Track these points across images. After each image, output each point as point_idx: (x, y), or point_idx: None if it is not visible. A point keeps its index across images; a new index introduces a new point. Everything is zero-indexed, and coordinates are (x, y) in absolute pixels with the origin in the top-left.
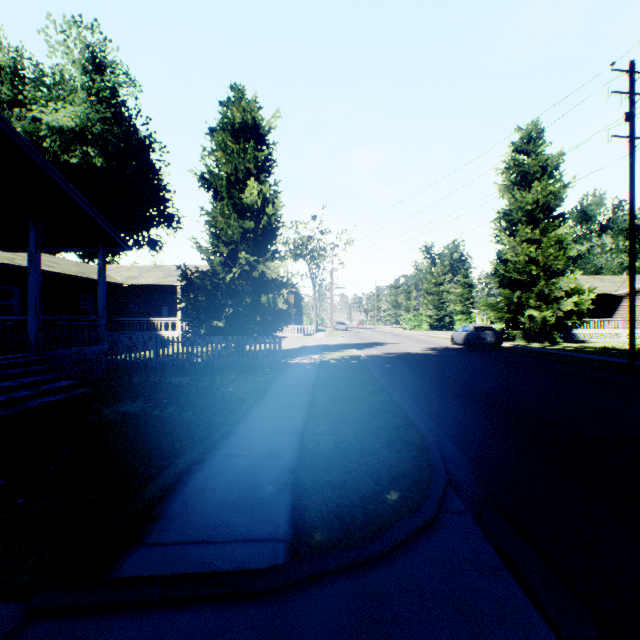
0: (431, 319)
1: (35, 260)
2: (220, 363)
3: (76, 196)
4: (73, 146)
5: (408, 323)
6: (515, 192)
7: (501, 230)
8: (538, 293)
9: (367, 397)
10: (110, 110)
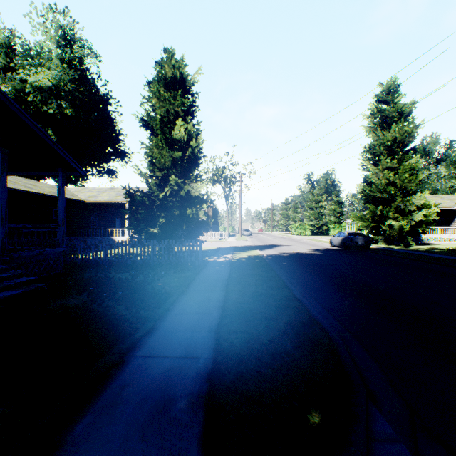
0: (312, 227)
1: (1, 179)
2: (154, 261)
3: (36, 128)
4: (50, 100)
5: (295, 230)
6: (378, 132)
7: (367, 160)
8: (395, 208)
9: (272, 292)
10: (78, 74)
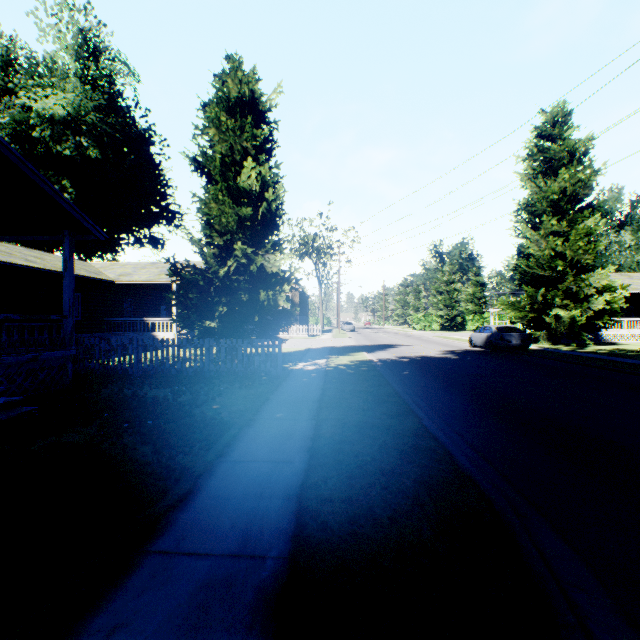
0: (442, 319)
1: None
2: (211, 370)
3: (25, 167)
4: (66, 137)
5: (418, 323)
6: (539, 181)
7: (523, 222)
8: (564, 291)
9: (390, 422)
10: (106, 99)
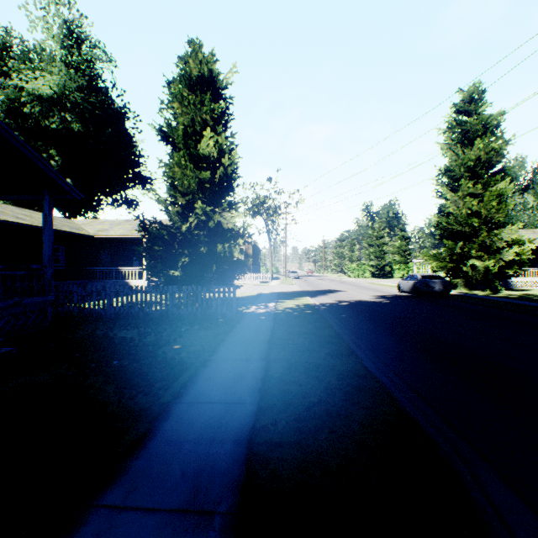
0: (373, 268)
1: None
2: (174, 313)
3: (7, 133)
4: (53, 113)
5: (352, 272)
6: (457, 150)
7: (443, 185)
8: (479, 244)
9: (333, 363)
10: (87, 81)
